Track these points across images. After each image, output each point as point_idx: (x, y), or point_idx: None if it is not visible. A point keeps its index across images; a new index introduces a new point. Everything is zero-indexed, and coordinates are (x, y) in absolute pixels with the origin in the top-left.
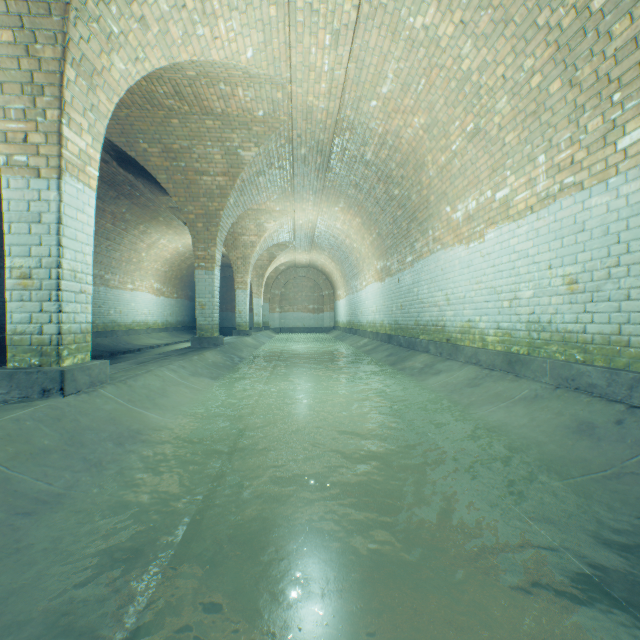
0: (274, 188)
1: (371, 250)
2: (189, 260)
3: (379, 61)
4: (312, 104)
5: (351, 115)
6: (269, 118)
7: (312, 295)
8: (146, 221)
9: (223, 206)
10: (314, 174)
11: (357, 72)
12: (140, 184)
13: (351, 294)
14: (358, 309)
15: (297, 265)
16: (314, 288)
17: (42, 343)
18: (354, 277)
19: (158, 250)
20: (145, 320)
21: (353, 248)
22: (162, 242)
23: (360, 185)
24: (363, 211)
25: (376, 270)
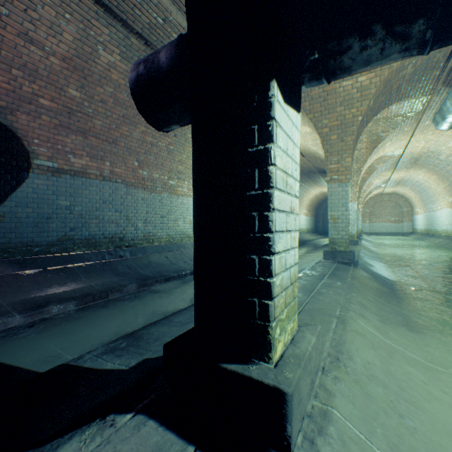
0: (384, 170)
1: (443, 191)
2: (317, 197)
3: (445, 141)
4: (412, 151)
5: (431, 149)
6: (391, 155)
7: (393, 211)
8: (311, 185)
9: (363, 184)
10: (408, 164)
11: (435, 143)
12: (320, 176)
13: (428, 212)
14: (434, 222)
15: (382, 193)
16: (394, 207)
17: (351, 235)
18: (430, 203)
19: (308, 195)
20: (302, 228)
21: (430, 187)
22: (311, 192)
23: (436, 165)
24: (438, 174)
25: (447, 202)
